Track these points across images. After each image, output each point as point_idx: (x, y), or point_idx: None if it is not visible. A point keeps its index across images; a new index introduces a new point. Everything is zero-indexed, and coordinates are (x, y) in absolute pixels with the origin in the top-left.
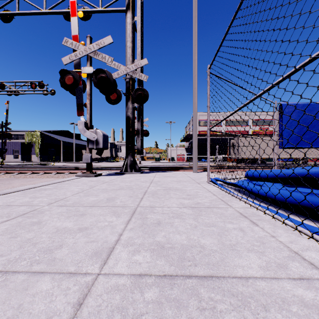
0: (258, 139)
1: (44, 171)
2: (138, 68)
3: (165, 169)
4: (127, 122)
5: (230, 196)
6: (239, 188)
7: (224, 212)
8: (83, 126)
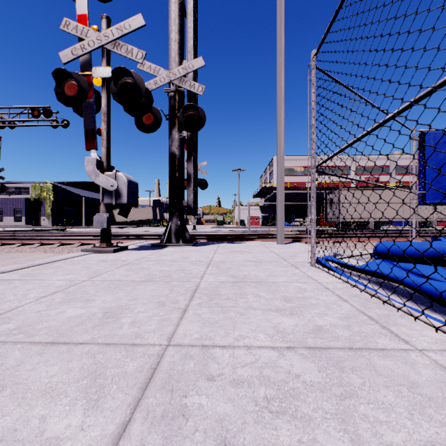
0: (369, 193)
1: (42, 242)
2: (188, 73)
3: (232, 238)
4: (171, 163)
5: (379, 303)
6: (381, 279)
7: (413, 376)
8: (95, 166)
